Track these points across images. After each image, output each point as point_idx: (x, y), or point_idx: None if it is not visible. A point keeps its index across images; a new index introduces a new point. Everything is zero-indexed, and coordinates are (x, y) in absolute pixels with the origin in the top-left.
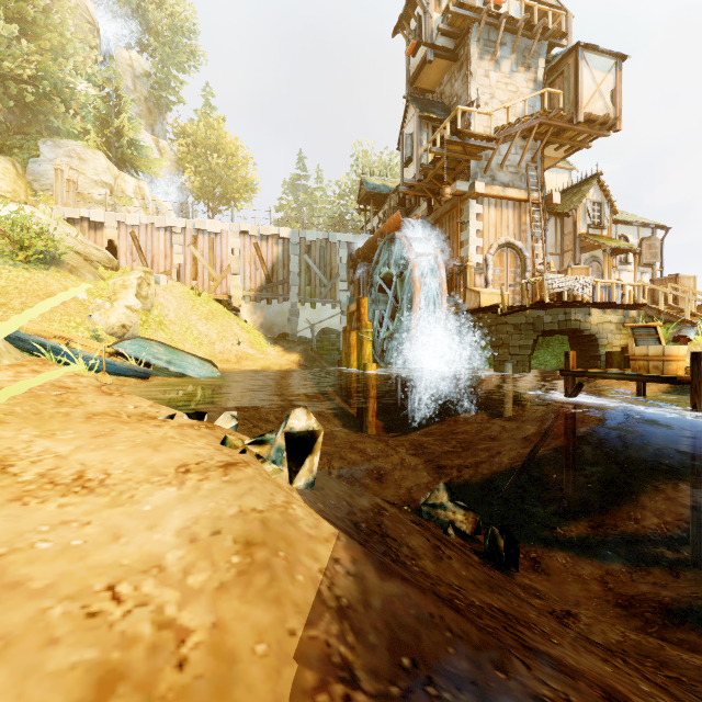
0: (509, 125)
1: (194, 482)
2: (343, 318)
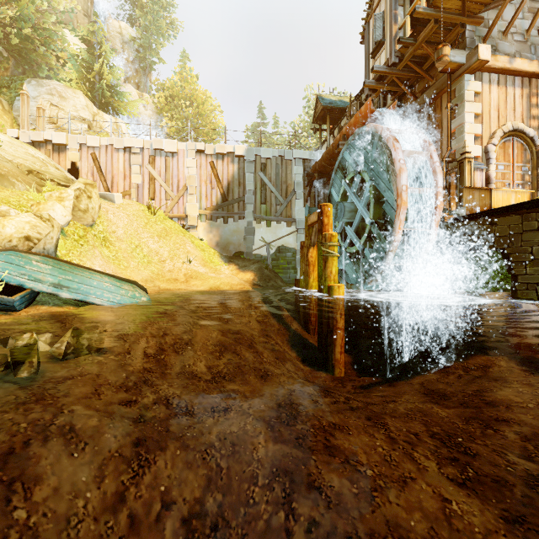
0: None
1: None
2: (299, 236)
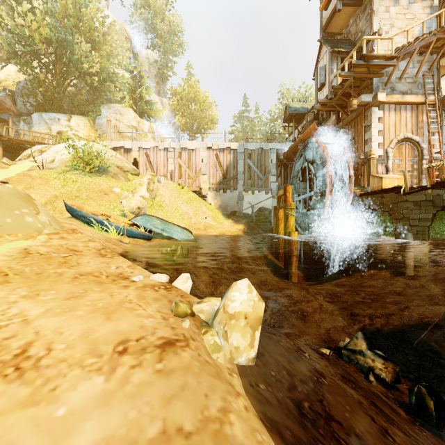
0: (408, 44)
1: (125, 369)
2: (273, 200)
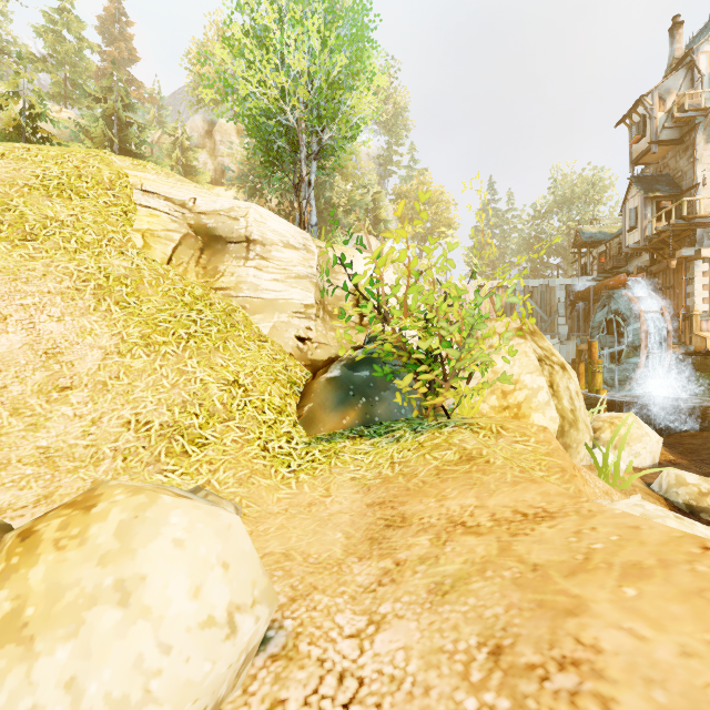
0: None
1: None
2: (561, 347)
